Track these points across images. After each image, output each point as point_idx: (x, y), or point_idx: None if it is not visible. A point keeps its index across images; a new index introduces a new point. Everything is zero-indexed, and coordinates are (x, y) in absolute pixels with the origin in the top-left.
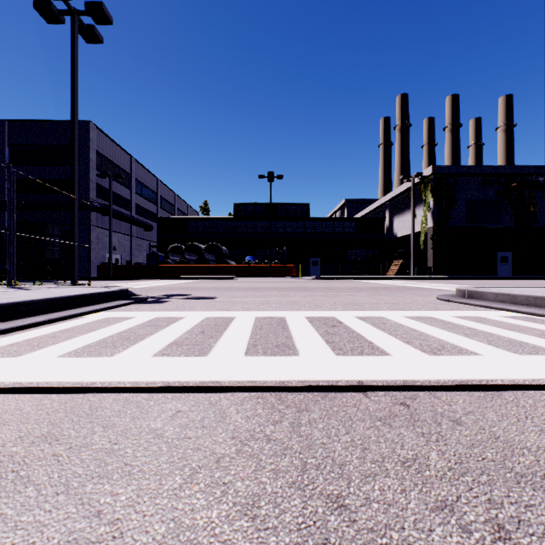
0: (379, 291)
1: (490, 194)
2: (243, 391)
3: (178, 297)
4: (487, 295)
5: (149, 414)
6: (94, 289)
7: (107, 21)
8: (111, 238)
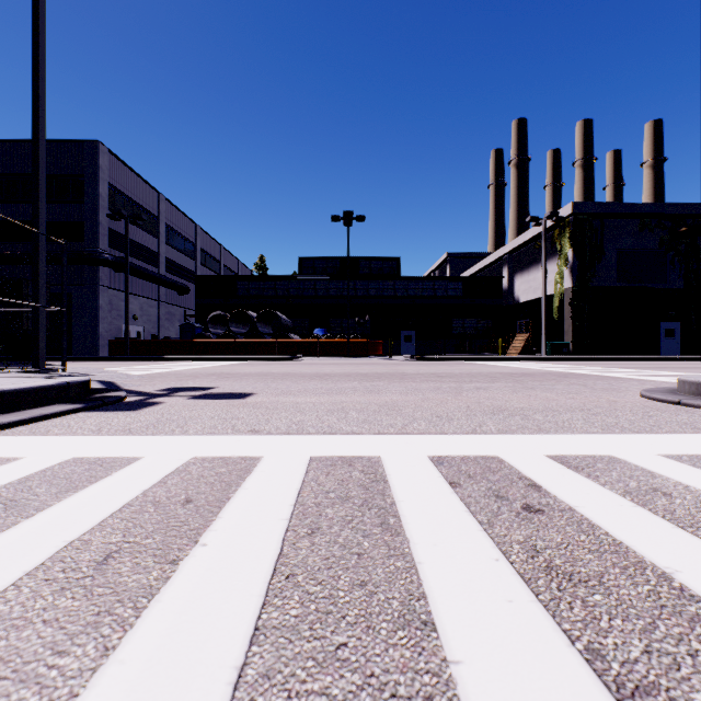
0: (522, 381)
1: (651, 243)
2: None
3: (185, 394)
4: None
5: None
6: (21, 380)
7: None
8: (127, 304)
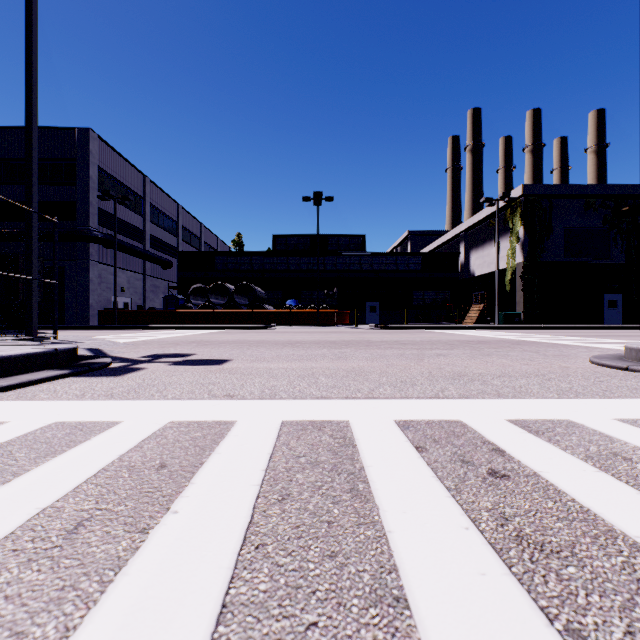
0: (479, 348)
1: (595, 221)
2: None
3: (166, 360)
4: None
5: None
6: (13, 348)
7: None
8: (115, 277)
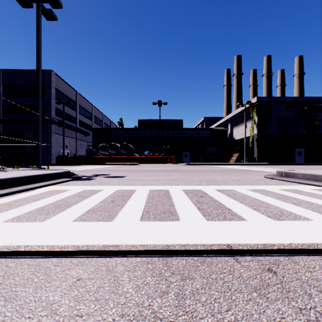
0: (226, 172)
1: (291, 114)
2: (136, 254)
3: (101, 176)
4: (298, 175)
5: (52, 282)
6: (48, 171)
7: (59, 6)
8: (64, 140)
